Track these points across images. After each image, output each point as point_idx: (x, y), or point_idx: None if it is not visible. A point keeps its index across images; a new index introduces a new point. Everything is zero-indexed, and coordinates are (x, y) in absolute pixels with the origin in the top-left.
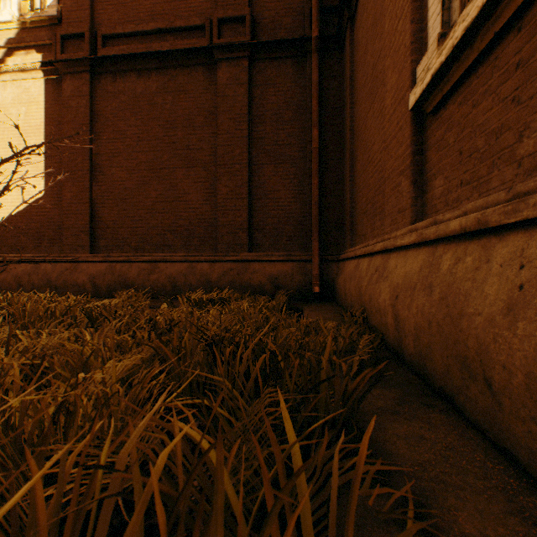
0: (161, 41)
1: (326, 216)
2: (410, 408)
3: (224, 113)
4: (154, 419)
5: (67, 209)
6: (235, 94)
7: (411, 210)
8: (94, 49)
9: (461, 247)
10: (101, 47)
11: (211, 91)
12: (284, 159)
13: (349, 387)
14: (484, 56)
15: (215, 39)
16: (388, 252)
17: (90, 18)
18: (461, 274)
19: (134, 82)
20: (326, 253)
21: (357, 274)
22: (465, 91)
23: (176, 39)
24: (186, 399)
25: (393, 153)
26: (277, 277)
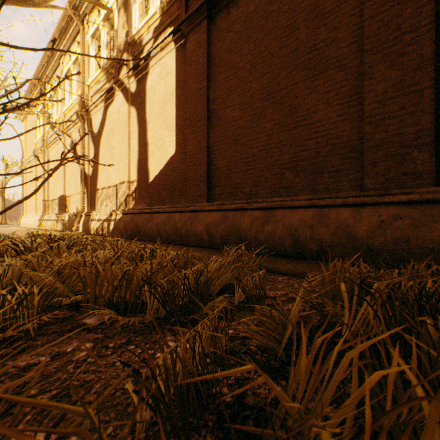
0: None
1: None
2: None
3: None
4: None
5: (189, 161)
6: None
7: None
8: None
9: None
10: None
11: None
12: None
13: None
14: None
15: None
16: None
17: None
18: None
19: (246, 3)
20: None
21: None
22: None
23: None
24: None
25: None
26: None
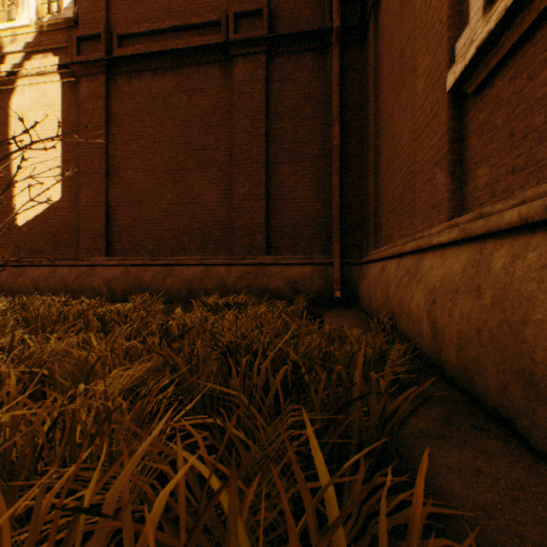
0: (176, 39)
1: (348, 217)
2: (459, 431)
3: (240, 111)
4: (156, 444)
5: (83, 212)
6: (252, 91)
7: (448, 204)
8: (109, 50)
9: (519, 241)
10: (117, 47)
11: (228, 89)
12: (303, 158)
13: (388, 407)
14: (544, 18)
15: (231, 35)
16: (420, 252)
17: (105, 19)
18: (521, 274)
19: (149, 82)
20: (348, 256)
21: (384, 277)
22: (518, 62)
23: (192, 37)
24: (199, 413)
25: (426, 143)
26: (296, 281)
